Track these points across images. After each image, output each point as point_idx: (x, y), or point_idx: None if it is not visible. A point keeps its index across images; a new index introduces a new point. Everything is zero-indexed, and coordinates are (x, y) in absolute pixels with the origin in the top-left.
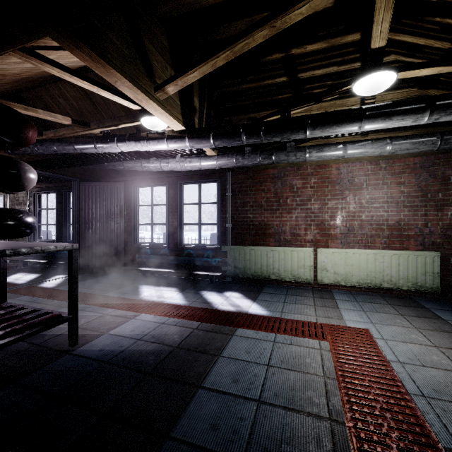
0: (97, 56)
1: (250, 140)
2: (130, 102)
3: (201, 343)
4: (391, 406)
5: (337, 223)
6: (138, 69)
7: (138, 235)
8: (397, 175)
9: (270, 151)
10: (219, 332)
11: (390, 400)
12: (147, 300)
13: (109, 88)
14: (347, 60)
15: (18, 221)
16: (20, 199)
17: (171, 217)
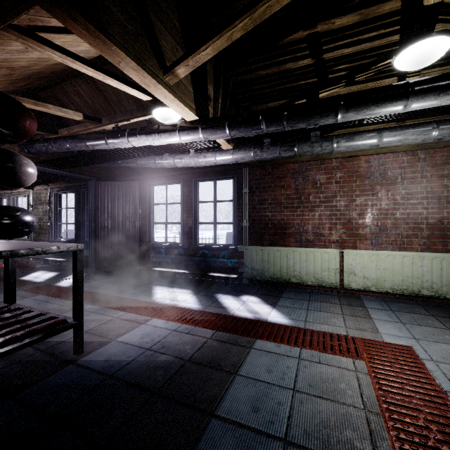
0: (95, 29)
1: (270, 128)
2: (139, 91)
3: (215, 357)
4: None
5: (367, 222)
6: (145, 48)
7: (152, 234)
8: (440, 167)
9: (291, 142)
10: (235, 344)
11: None
12: (159, 303)
13: (117, 76)
14: (382, 34)
15: (13, 219)
16: (42, 199)
17: (185, 216)
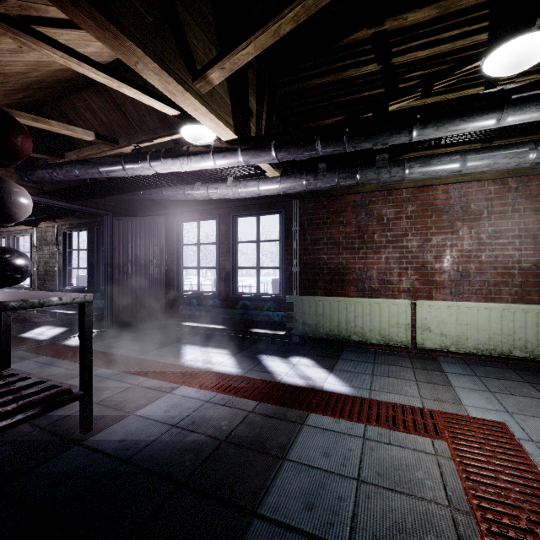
0: (103, 18)
1: (327, 149)
2: (164, 103)
3: (258, 436)
4: None
5: (445, 266)
6: (169, 46)
7: (182, 281)
8: (535, 198)
9: (353, 168)
10: (283, 419)
11: None
12: (189, 366)
13: (135, 83)
14: (467, 32)
15: None
16: (49, 238)
17: (222, 259)
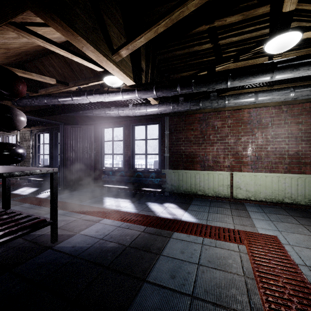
0: (66, 26)
1: (183, 91)
2: (95, 65)
3: (146, 243)
4: (305, 307)
5: (248, 153)
6: (99, 37)
7: (103, 162)
8: (296, 116)
9: (198, 100)
10: (160, 235)
11: (303, 301)
12: (108, 208)
13: (80, 55)
14: (258, 28)
15: (11, 152)
16: (26, 137)
17: (126, 149)
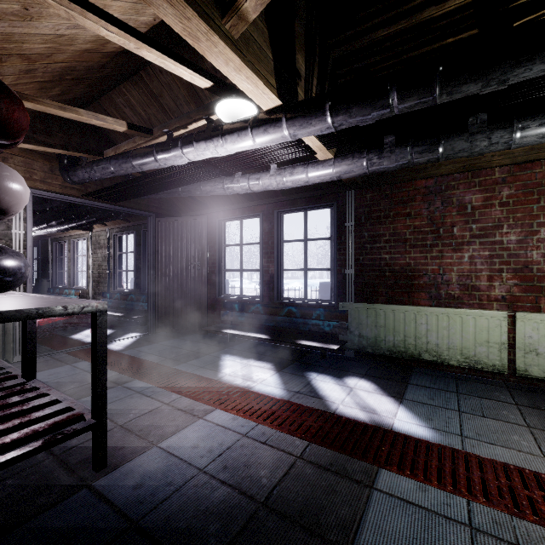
0: None
1: (407, 102)
2: (193, 70)
3: (310, 502)
4: None
5: None
6: None
7: (223, 285)
8: None
9: (432, 138)
10: (343, 476)
11: None
12: (227, 383)
13: (156, 43)
14: None
15: None
16: (101, 242)
17: (265, 261)
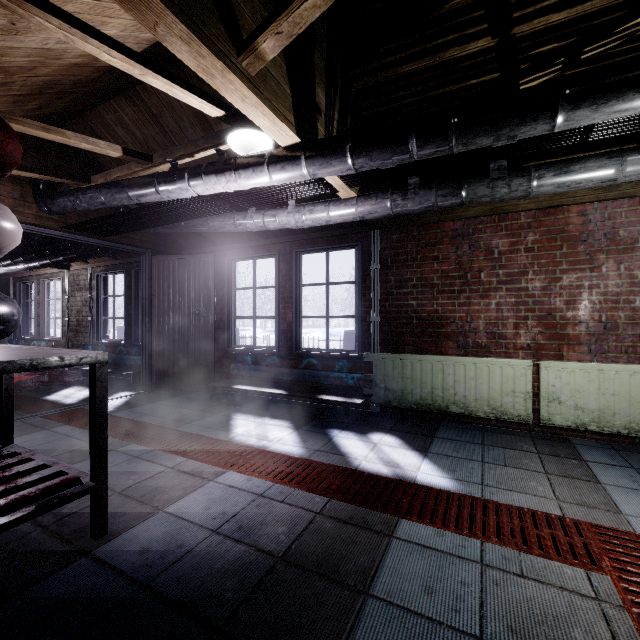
0: None
1: (426, 150)
2: (203, 99)
3: (329, 553)
4: None
5: (582, 315)
6: (202, 2)
7: (233, 334)
8: None
9: (456, 181)
10: (363, 527)
11: None
12: (240, 443)
13: (163, 70)
14: None
15: None
16: (81, 283)
17: (282, 307)
